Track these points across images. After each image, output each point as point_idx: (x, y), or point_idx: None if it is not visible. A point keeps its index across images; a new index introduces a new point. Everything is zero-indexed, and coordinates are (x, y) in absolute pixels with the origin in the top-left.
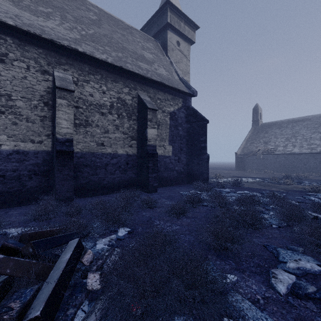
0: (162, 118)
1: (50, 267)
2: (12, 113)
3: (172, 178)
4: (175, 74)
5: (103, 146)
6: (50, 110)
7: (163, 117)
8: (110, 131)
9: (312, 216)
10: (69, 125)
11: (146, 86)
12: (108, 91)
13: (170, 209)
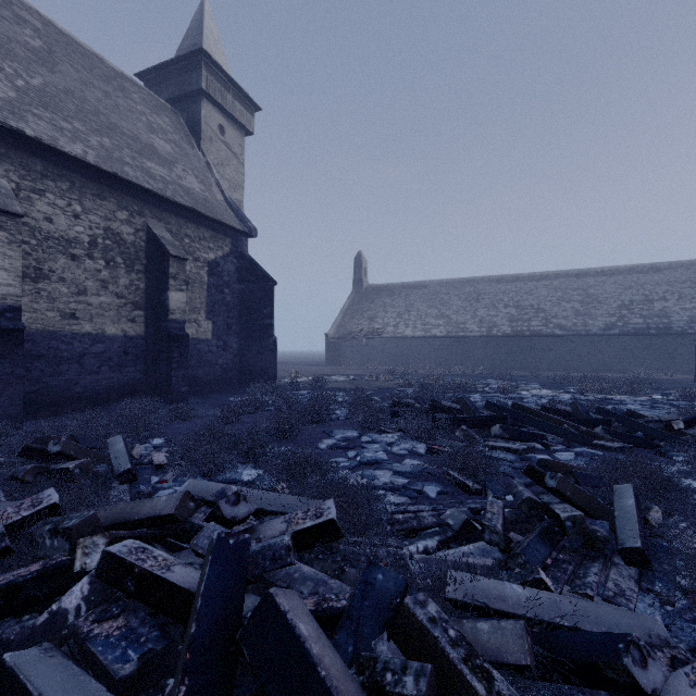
0: (194, 271)
1: (103, 457)
2: None
3: (212, 379)
4: (218, 191)
5: (75, 320)
6: None
7: (196, 269)
8: (90, 291)
9: (378, 406)
10: (13, 280)
11: (164, 211)
12: (86, 213)
13: (220, 415)
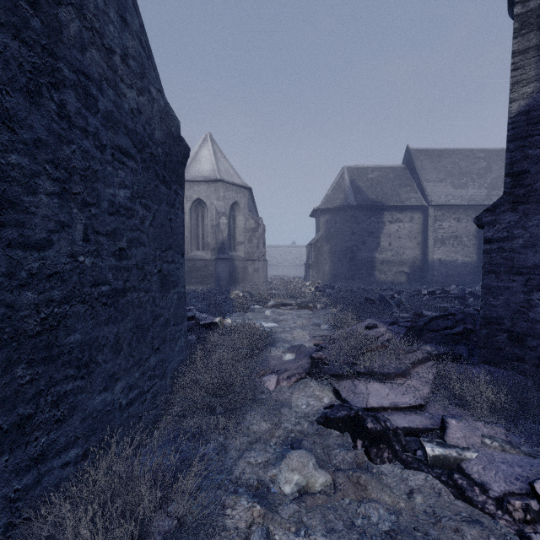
0: None
1: None
2: (461, 244)
3: None
4: None
5: None
6: (476, 240)
7: None
8: None
9: None
10: None
11: None
12: None
13: None
